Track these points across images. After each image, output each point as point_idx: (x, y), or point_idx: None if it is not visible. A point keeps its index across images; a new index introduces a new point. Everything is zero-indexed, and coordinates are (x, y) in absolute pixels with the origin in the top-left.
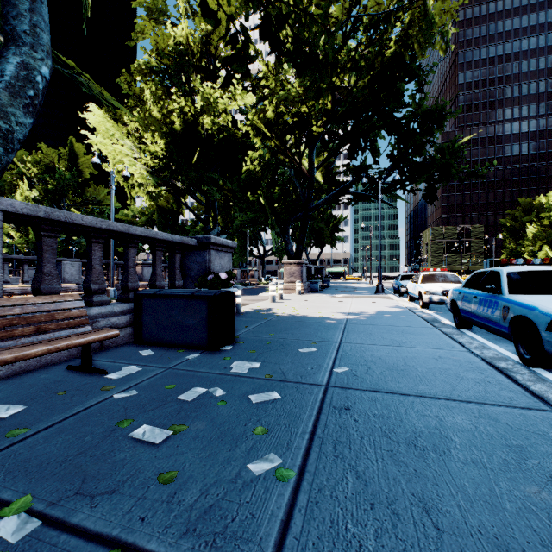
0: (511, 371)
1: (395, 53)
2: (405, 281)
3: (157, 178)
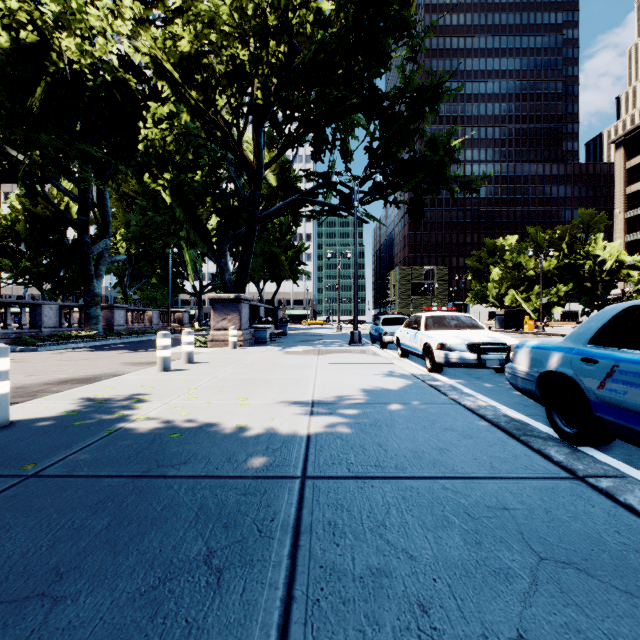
0: None
1: None
2: (389, 326)
3: None
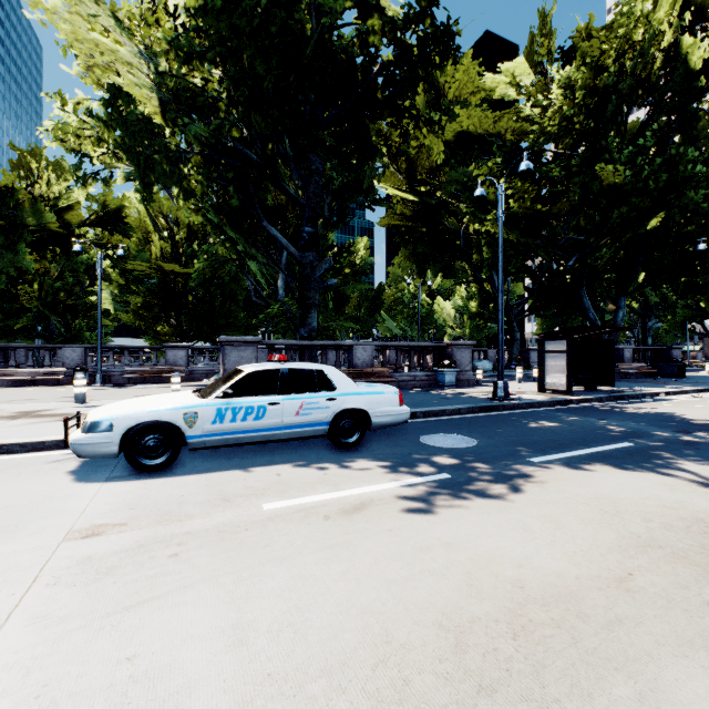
0: None
1: None
2: None
3: None
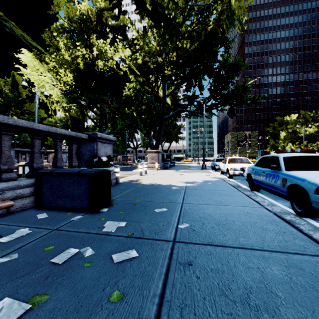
0: (295, 222)
1: (213, 29)
2: (218, 162)
3: (68, 97)
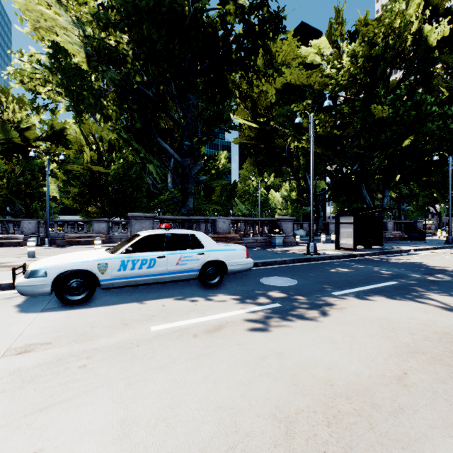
0: None
1: None
2: None
3: None
